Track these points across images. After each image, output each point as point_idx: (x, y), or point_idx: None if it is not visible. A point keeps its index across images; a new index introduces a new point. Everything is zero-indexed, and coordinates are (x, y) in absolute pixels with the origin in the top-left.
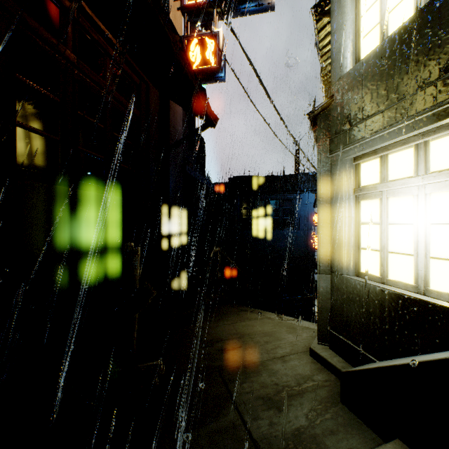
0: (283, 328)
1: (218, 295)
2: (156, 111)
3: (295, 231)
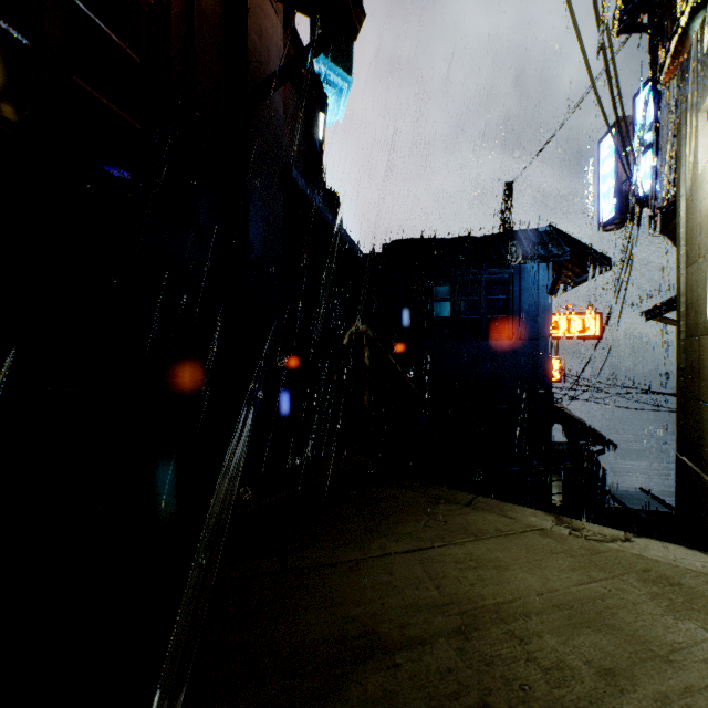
0: (627, 583)
1: (364, 453)
2: (216, 16)
3: (512, 342)
